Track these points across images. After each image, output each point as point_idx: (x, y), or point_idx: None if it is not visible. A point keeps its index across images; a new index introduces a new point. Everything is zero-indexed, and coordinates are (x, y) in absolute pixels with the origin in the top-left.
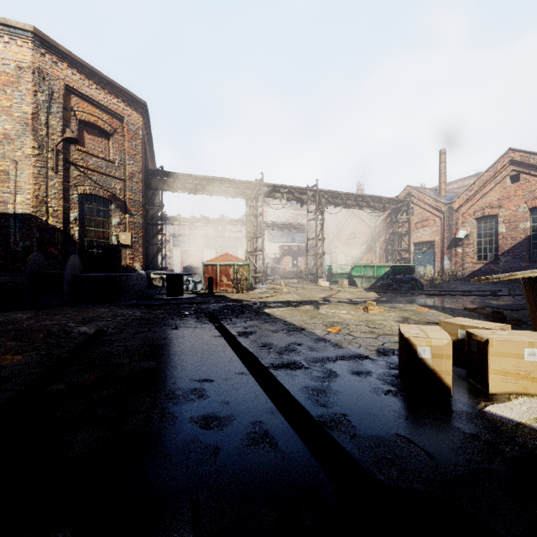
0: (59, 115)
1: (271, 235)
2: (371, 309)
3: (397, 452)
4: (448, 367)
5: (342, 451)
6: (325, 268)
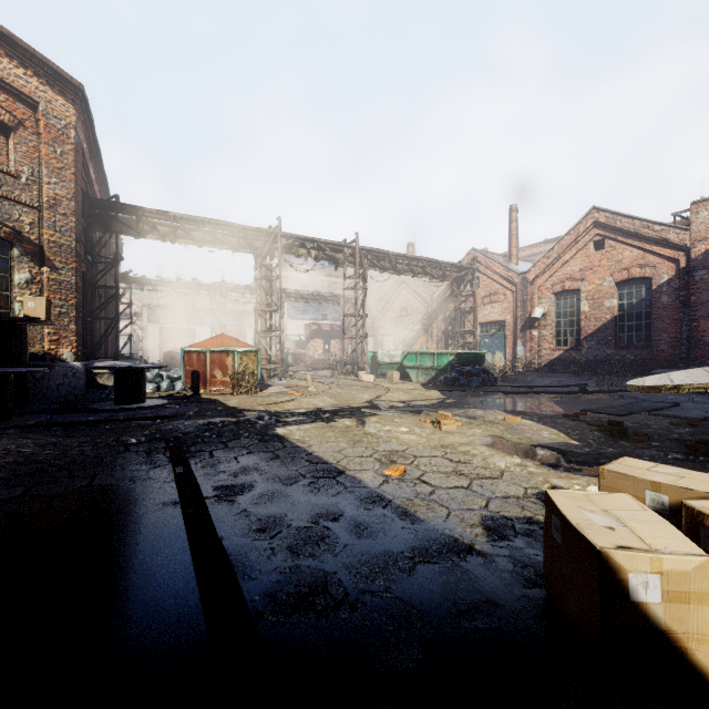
0: None
1: (294, 309)
2: (445, 423)
3: None
4: (703, 623)
5: None
6: (367, 355)
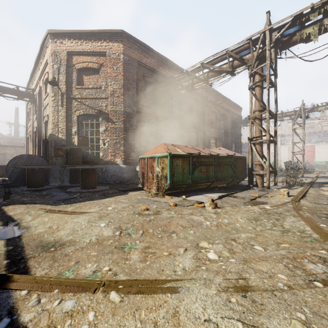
0: (64, 72)
1: None
2: None
3: None
4: None
5: None
6: None
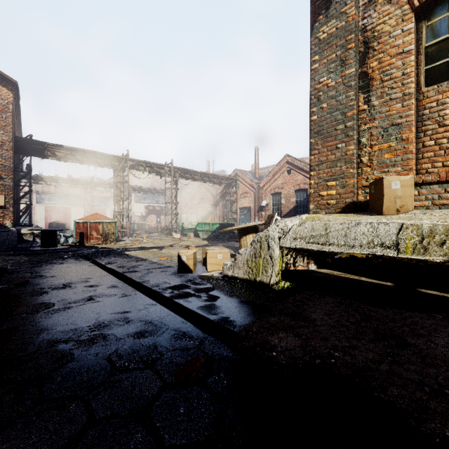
0: None
1: (138, 197)
2: (191, 248)
3: (160, 284)
4: (192, 262)
5: (141, 284)
6: (179, 224)
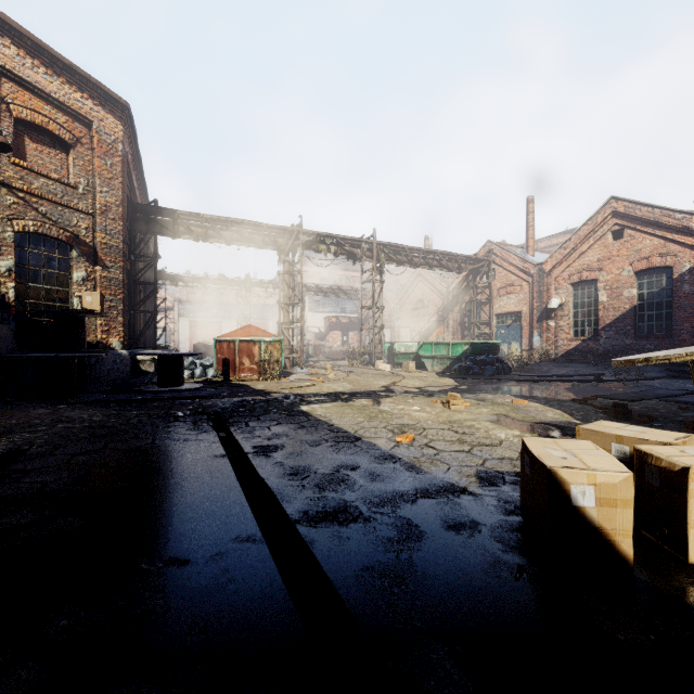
0: None
1: (314, 302)
2: (454, 403)
3: None
4: (627, 522)
5: None
6: (384, 346)
